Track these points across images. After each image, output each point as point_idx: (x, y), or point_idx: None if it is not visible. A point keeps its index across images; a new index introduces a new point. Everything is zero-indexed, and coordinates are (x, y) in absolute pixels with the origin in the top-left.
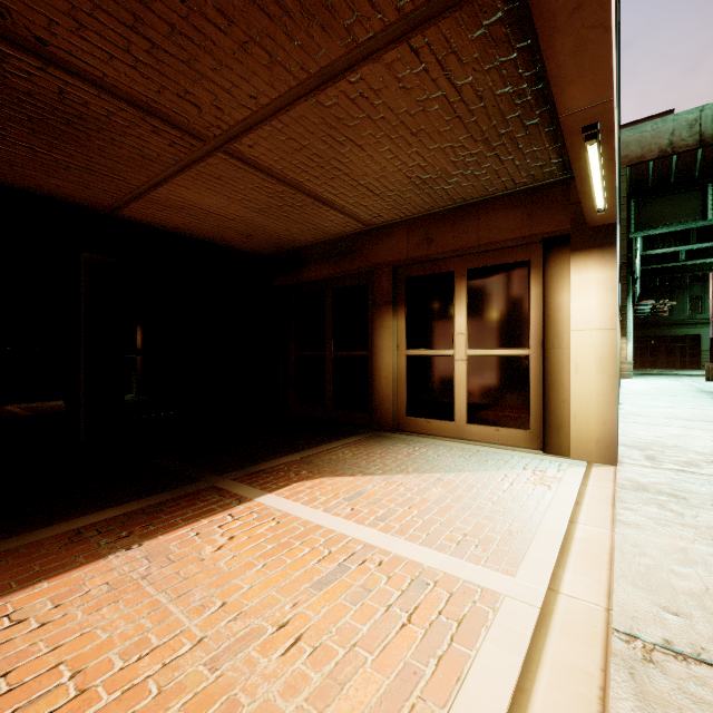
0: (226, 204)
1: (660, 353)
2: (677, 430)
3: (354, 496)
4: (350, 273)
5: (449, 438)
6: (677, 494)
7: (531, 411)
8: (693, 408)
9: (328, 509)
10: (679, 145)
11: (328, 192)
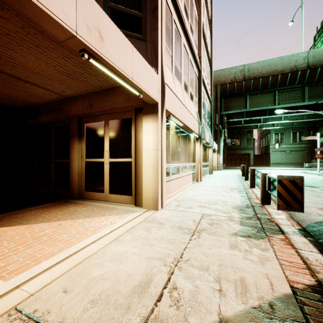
0: None
1: (237, 160)
2: (207, 192)
3: None
4: (61, 120)
5: (102, 201)
6: (164, 222)
7: (133, 187)
8: (226, 182)
9: None
10: (237, 78)
11: (20, 75)
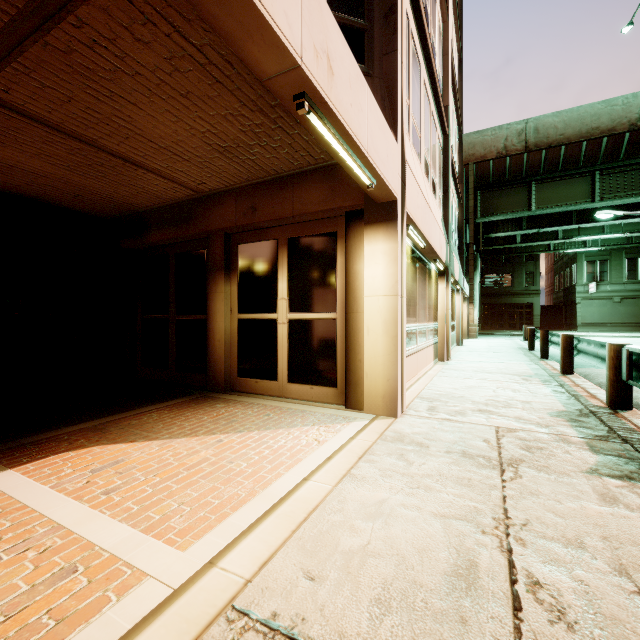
0: (26, 158)
1: (505, 317)
2: (475, 382)
3: (107, 466)
4: (190, 239)
5: (273, 397)
6: (425, 442)
7: (338, 370)
8: (502, 362)
9: (58, 484)
10: (511, 149)
11: (133, 153)
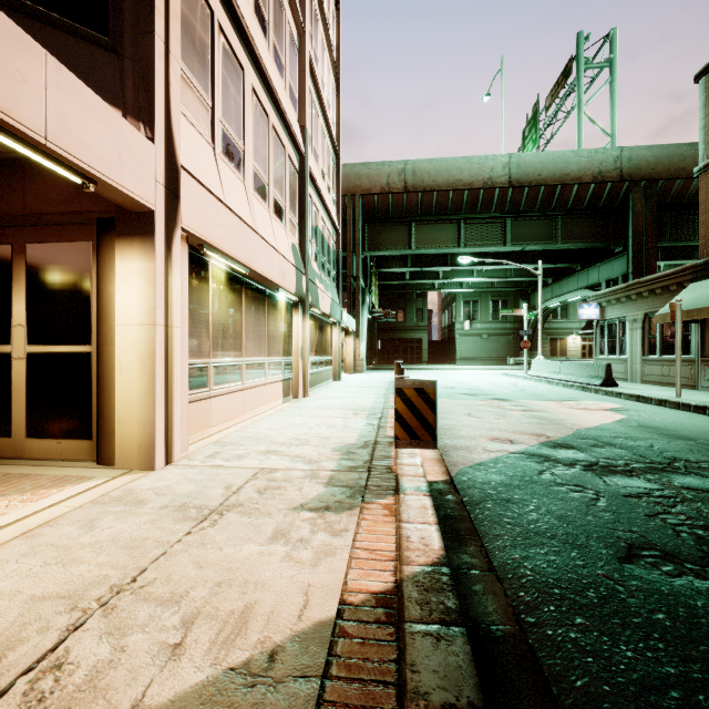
0: None
1: (399, 352)
2: (302, 420)
3: None
4: None
5: (3, 459)
6: (150, 498)
7: (94, 417)
8: (356, 397)
9: None
10: (393, 186)
11: None
